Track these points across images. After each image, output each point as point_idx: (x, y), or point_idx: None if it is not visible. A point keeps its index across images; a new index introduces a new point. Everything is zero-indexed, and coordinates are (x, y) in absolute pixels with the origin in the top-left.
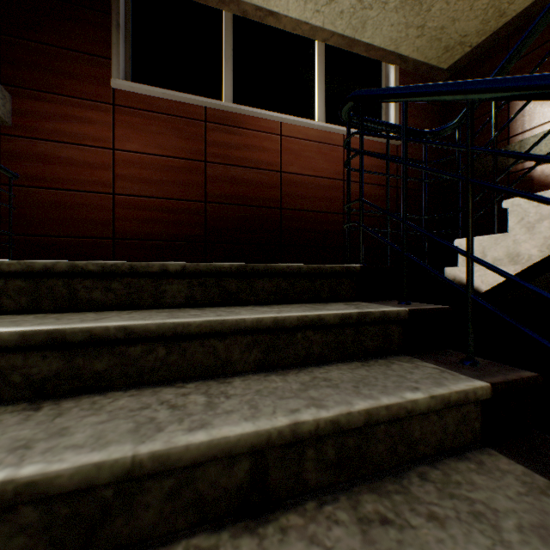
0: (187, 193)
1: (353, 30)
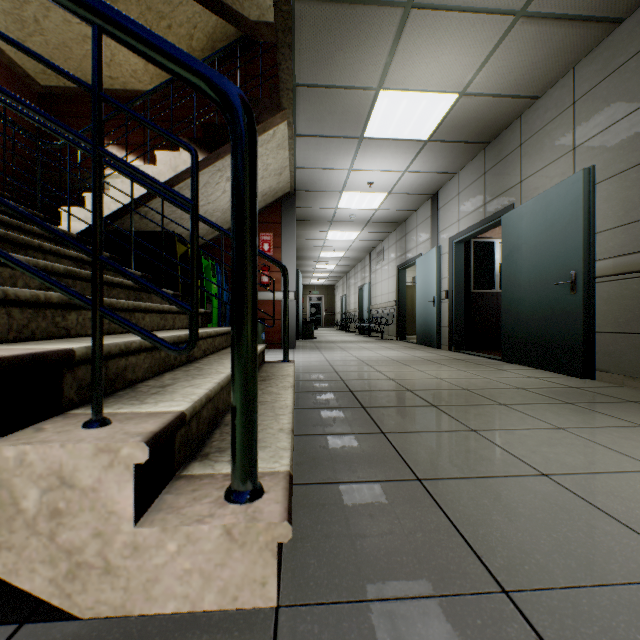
0: None
1: None
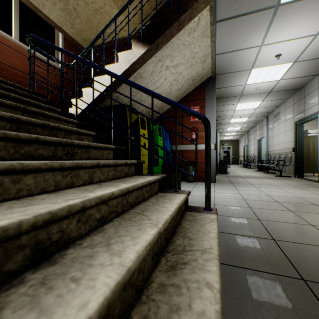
0: None
1: (38, 4)
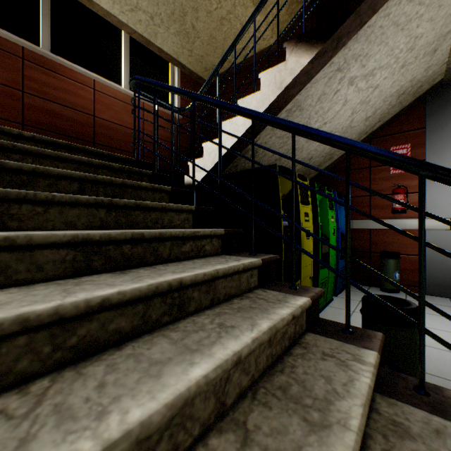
0: (3, 113)
1: (149, 35)
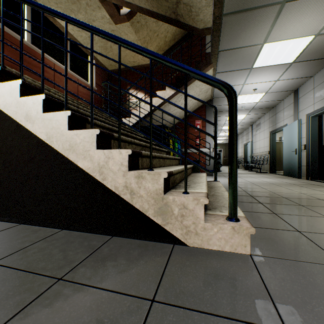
0: None
1: (84, 43)
